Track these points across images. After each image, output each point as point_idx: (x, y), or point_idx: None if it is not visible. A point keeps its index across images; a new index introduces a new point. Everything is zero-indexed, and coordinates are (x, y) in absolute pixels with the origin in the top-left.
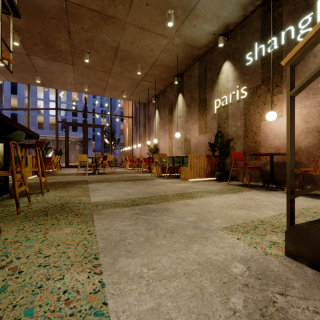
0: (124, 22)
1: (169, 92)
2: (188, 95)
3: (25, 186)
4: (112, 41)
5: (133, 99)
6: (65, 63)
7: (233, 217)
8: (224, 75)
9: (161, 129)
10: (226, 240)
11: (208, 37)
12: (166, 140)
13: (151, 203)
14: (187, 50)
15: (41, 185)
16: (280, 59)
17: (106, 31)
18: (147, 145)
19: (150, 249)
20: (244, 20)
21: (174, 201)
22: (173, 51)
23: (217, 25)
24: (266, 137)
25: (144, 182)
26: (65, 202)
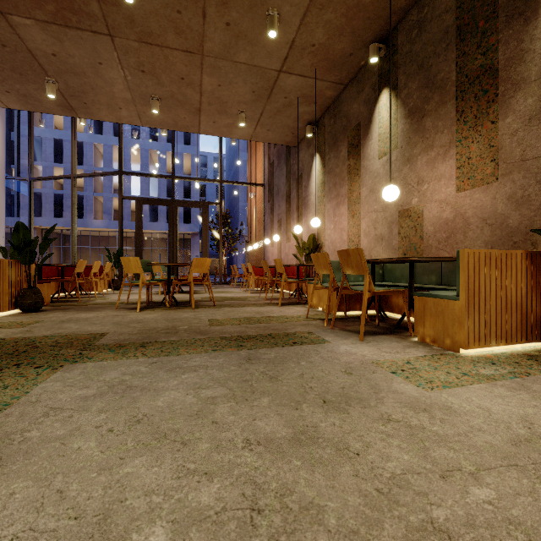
0: None
1: (350, 99)
2: (415, 83)
3: None
4: None
5: (263, 136)
6: (93, 33)
7: None
8: None
9: (327, 197)
10: None
11: None
12: (340, 223)
13: None
14: None
15: None
16: None
17: None
18: (294, 236)
19: None
20: None
21: None
22: None
23: None
24: None
25: (282, 363)
26: None
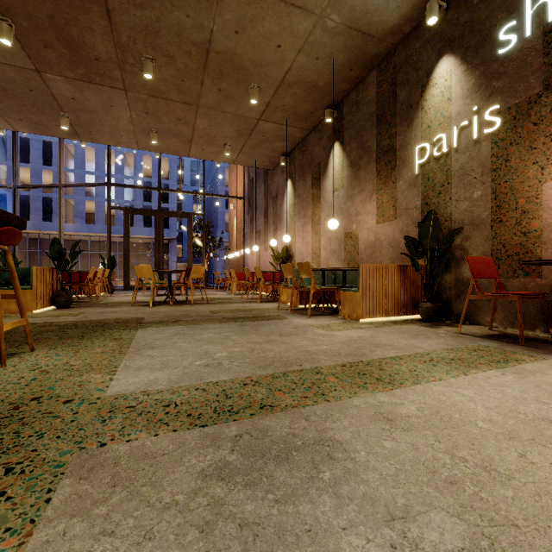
0: None
1: (314, 142)
2: (354, 144)
3: None
4: (196, 30)
5: (245, 161)
6: (111, 88)
7: None
8: (440, 87)
9: (297, 216)
10: None
11: (403, 6)
12: (307, 238)
13: (274, 406)
14: (353, 43)
15: None
16: None
17: (183, 5)
18: (271, 247)
19: None
20: None
21: (343, 397)
22: (324, 47)
23: None
24: None
25: (261, 326)
26: (35, 393)
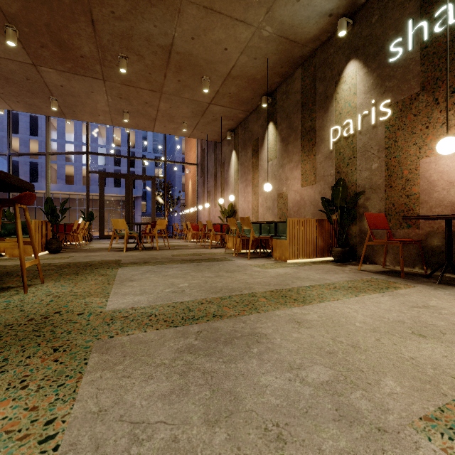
0: None
1: (253, 121)
2: (284, 124)
3: None
4: (161, 36)
5: (198, 135)
6: (92, 78)
7: (424, 370)
8: (348, 84)
9: (240, 180)
10: None
11: (320, 21)
12: (248, 197)
13: (222, 315)
14: (283, 47)
15: (23, 274)
16: None
17: (151, 18)
18: (219, 204)
19: None
20: None
21: (270, 310)
22: (261, 50)
23: None
24: (431, 186)
25: (212, 265)
26: (56, 309)
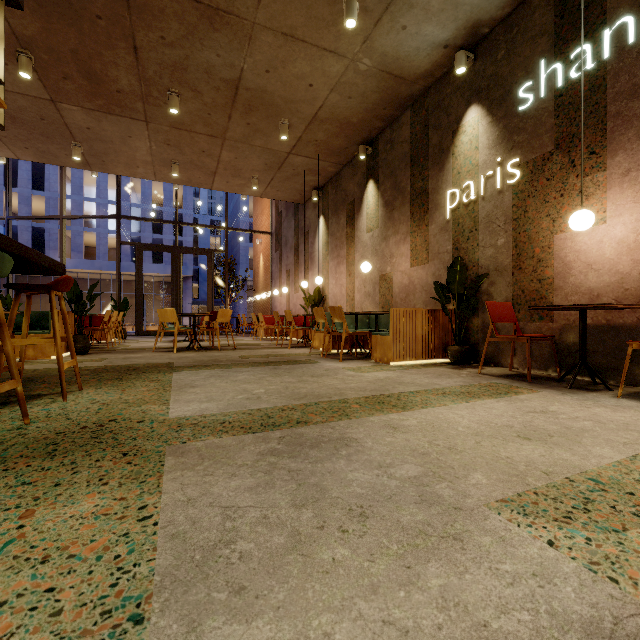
0: (250, 24)
1: (348, 178)
2: (388, 183)
3: (14, 382)
4: (226, 68)
5: (273, 194)
6: (131, 119)
7: (515, 467)
8: (468, 135)
9: (330, 256)
10: (518, 549)
11: (433, 54)
12: (340, 279)
13: (307, 422)
14: (386, 84)
15: (62, 377)
16: (601, 92)
17: (214, 45)
18: (302, 289)
19: (303, 580)
20: (513, 13)
21: (363, 416)
22: (357, 87)
23: (454, 25)
24: (567, 269)
25: (293, 369)
26: (110, 417)
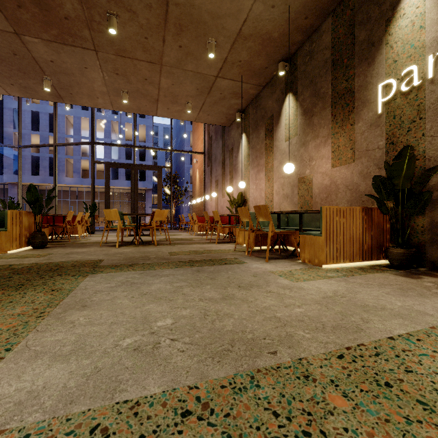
0: None
1: (267, 97)
2: (307, 92)
3: None
4: None
5: (204, 118)
6: (83, 49)
7: None
8: (409, 17)
9: (251, 165)
10: None
11: None
12: (260, 184)
13: None
14: None
15: None
16: None
17: None
18: (227, 193)
19: None
20: None
21: None
22: None
23: None
24: None
25: (218, 272)
26: None
